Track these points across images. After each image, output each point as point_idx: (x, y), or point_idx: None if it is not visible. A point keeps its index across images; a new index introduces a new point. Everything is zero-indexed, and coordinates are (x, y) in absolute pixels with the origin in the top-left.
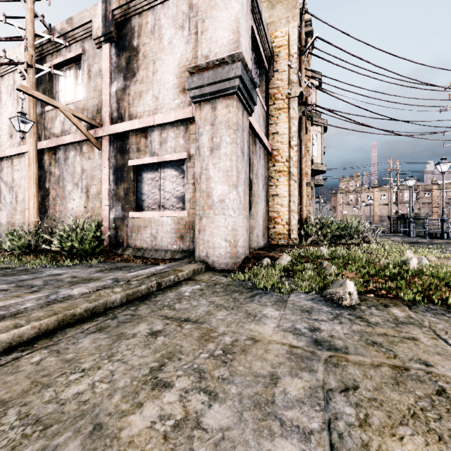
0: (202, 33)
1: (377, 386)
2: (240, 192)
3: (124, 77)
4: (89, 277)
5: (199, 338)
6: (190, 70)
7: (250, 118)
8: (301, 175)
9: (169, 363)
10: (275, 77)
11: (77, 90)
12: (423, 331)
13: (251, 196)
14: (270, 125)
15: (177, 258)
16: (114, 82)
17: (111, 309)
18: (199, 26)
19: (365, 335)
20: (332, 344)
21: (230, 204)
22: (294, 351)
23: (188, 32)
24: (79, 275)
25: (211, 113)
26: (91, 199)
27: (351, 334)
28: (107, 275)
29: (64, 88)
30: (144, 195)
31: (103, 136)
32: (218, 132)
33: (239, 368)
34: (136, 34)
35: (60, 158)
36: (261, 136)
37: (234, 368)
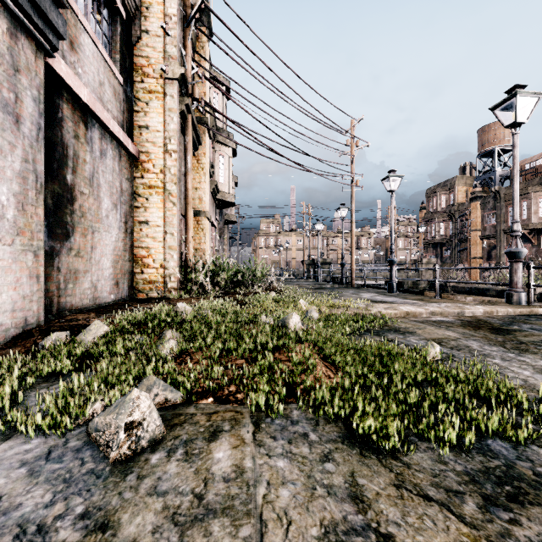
0: None
1: None
2: None
3: None
4: None
5: None
6: None
7: (54, 63)
8: (187, 198)
9: None
10: (143, 41)
11: None
12: None
13: (72, 214)
14: (136, 112)
15: None
16: None
17: None
18: None
19: None
20: None
21: None
22: None
23: None
24: None
25: None
26: None
27: None
28: None
29: None
30: None
31: None
32: None
33: None
34: None
35: None
36: (102, 115)
37: None
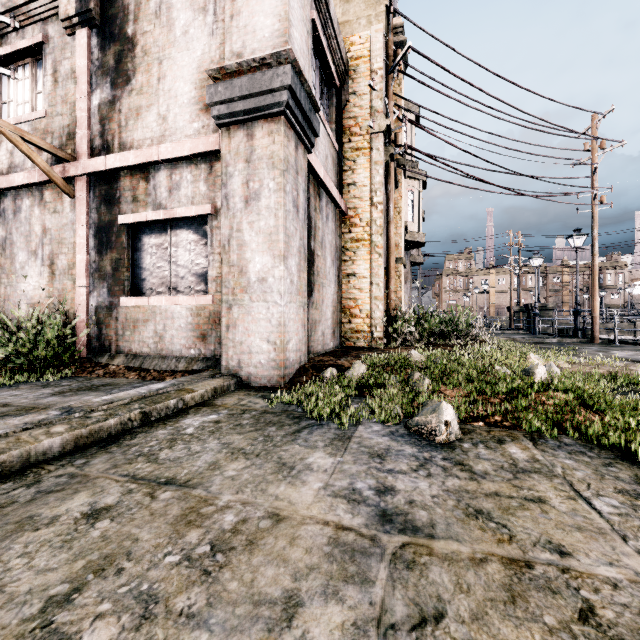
0: (232, 18)
1: (477, 609)
2: (292, 266)
3: (112, 84)
4: (32, 404)
5: (177, 520)
6: (213, 75)
7: (310, 157)
8: (389, 247)
9: (93, 585)
10: (351, 103)
11: (37, 101)
12: (555, 485)
13: (313, 274)
14: (345, 171)
15: (196, 369)
16: (96, 90)
17: (39, 464)
18: (227, 6)
19: (465, 496)
20: (410, 520)
21: (274, 284)
22: (342, 538)
23: (213, 17)
24: (15, 402)
25: (245, 142)
26: (58, 277)
27: (444, 496)
28: (66, 401)
29: (14, 97)
30: (145, 271)
31: (78, 176)
32: (257, 173)
33: (231, 585)
34: (131, 17)
35: (7, 210)
36: (329, 186)
37: (220, 586)
